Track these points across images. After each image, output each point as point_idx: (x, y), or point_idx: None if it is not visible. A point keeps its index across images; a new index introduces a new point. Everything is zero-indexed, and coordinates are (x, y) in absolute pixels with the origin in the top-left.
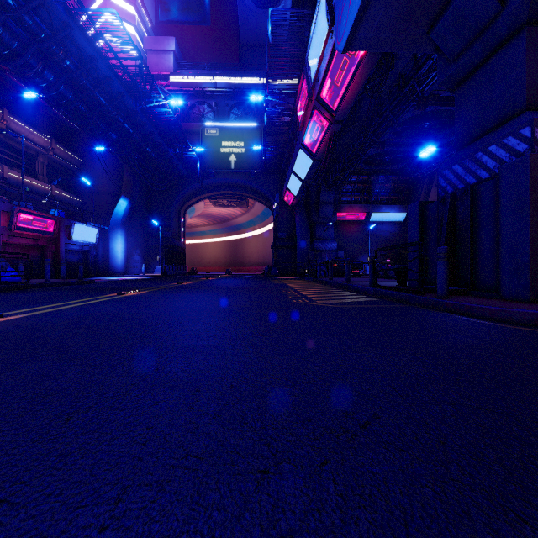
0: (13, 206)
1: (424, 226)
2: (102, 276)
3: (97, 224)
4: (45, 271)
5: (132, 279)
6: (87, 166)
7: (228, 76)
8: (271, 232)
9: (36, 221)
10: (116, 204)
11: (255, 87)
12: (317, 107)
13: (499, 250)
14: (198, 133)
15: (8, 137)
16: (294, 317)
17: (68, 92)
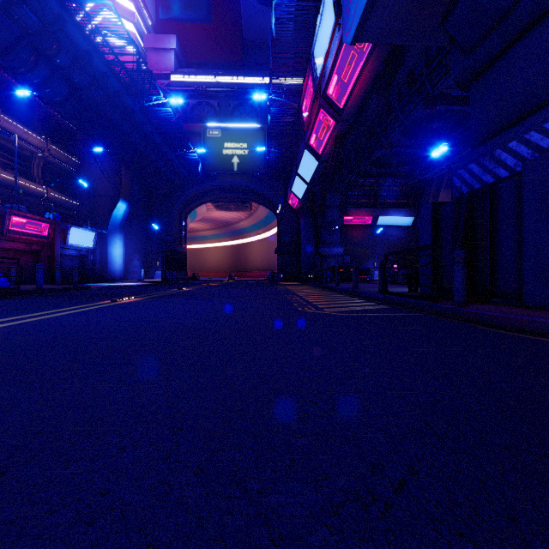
0: (4, 208)
1: (438, 229)
2: (100, 282)
3: (94, 228)
4: (37, 276)
5: (130, 285)
6: (84, 168)
7: (230, 75)
8: (276, 236)
9: (30, 224)
10: (115, 207)
11: (259, 87)
12: (323, 105)
13: (522, 254)
14: (200, 134)
15: (2, 137)
16: (300, 327)
17: (62, 89)
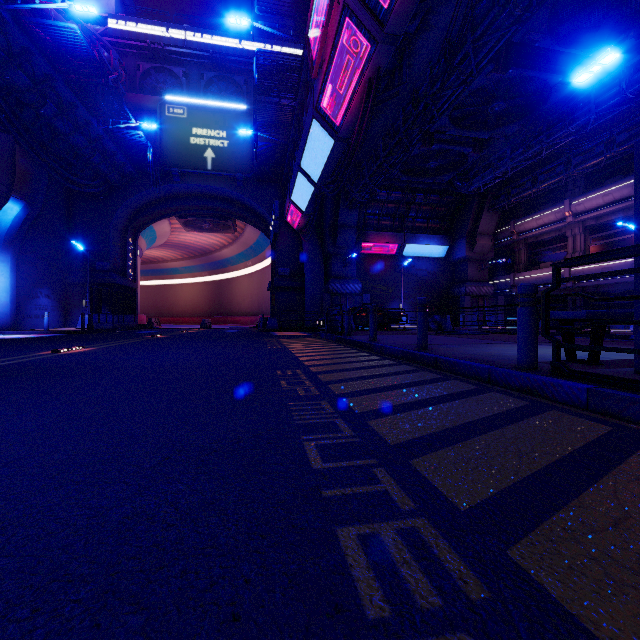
0: None
1: None
2: None
3: None
4: None
5: None
6: None
7: (203, 32)
8: (269, 269)
9: None
10: None
11: (245, 55)
12: (350, 6)
13: None
14: (155, 111)
15: None
16: None
17: None
